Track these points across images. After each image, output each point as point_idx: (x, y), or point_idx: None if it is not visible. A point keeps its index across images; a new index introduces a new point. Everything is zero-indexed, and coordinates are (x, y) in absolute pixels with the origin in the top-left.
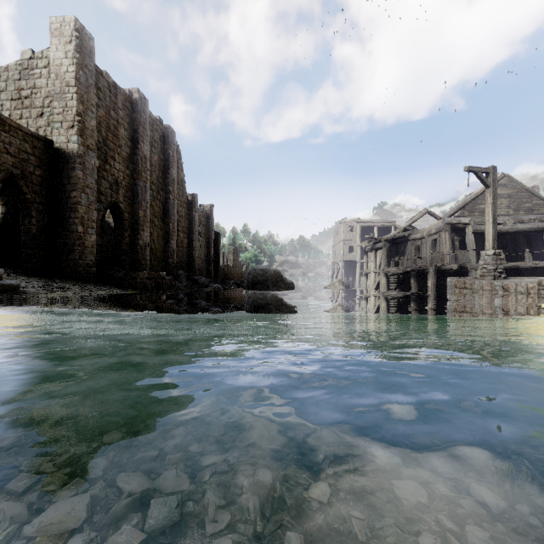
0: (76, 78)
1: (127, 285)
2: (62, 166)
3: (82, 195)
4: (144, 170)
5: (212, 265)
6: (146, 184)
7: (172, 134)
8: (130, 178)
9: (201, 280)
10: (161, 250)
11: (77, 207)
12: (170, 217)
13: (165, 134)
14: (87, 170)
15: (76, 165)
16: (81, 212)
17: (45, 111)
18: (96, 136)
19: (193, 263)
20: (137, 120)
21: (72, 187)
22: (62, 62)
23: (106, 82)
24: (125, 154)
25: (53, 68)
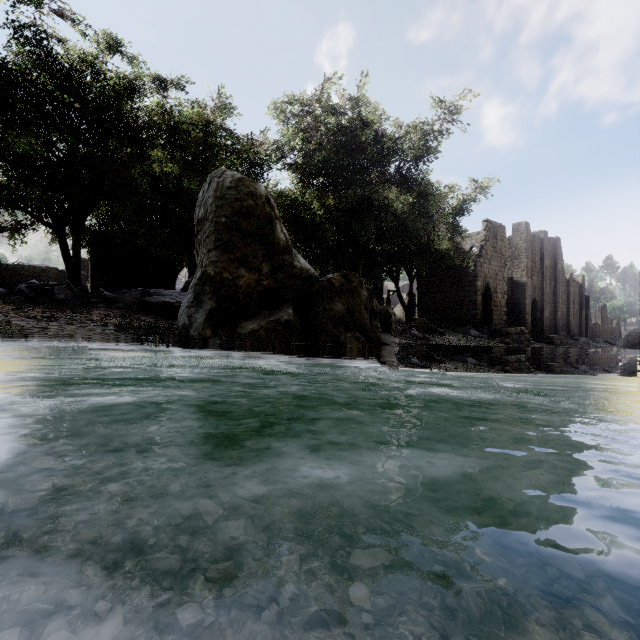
0: (525, 249)
1: (548, 342)
2: (518, 288)
3: (527, 301)
4: (546, 274)
5: (584, 326)
6: (547, 282)
7: (558, 241)
8: (539, 281)
9: (582, 340)
10: (552, 319)
11: (526, 307)
12: (557, 297)
13: (553, 243)
14: (528, 288)
15: (525, 287)
16: (527, 309)
17: (507, 264)
18: (530, 270)
19: (570, 326)
20: (543, 248)
21: (523, 298)
22: (518, 242)
23: (531, 238)
24: (537, 270)
25: (513, 246)
